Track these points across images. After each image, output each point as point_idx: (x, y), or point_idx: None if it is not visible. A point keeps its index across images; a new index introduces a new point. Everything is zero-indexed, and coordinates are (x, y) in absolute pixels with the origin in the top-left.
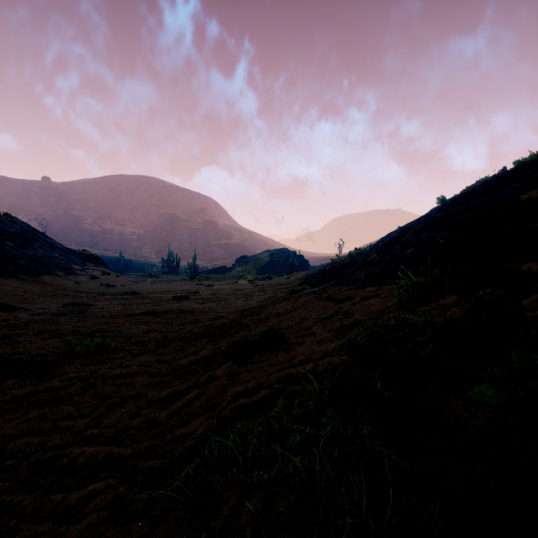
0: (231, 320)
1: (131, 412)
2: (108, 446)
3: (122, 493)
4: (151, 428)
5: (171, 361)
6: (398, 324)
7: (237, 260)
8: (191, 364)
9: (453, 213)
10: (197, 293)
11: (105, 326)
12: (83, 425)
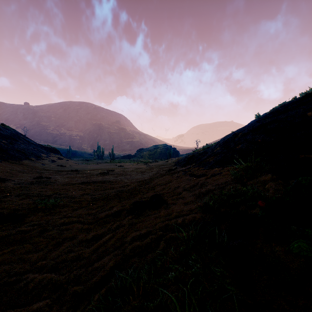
0: (133, 187)
1: (68, 249)
2: (51, 274)
3: (55, 311)
4: (79, 260)
5: (95, 213)
6: (235, 193)
7: (137, 150)
8: (107, 216)
9: (265, 123)
10: (113, 170)
11: (57, 191)
12: (37, 258)
